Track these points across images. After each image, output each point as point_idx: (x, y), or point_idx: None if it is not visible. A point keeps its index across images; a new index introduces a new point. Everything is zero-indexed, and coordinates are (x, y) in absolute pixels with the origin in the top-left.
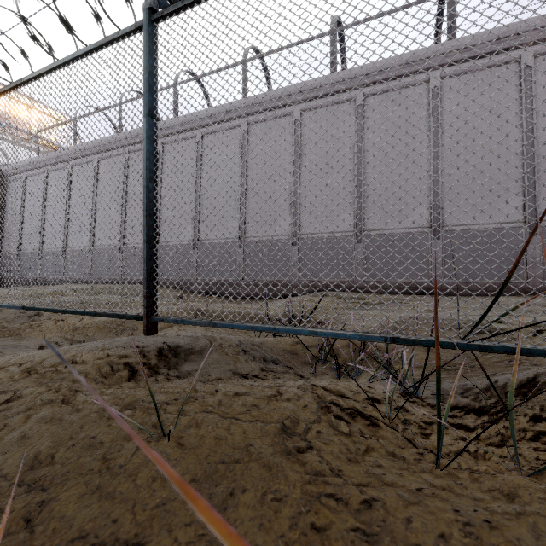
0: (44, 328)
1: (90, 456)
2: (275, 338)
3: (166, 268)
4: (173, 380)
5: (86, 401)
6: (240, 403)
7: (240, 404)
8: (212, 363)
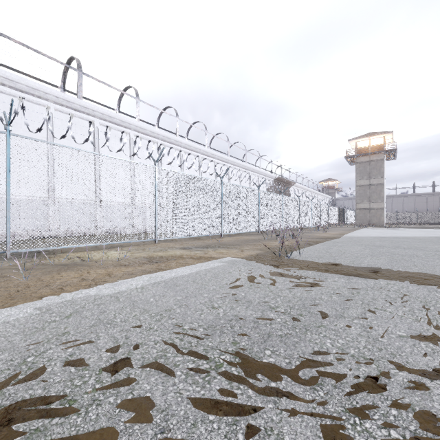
0: None
1: None
2: None
3: None
4: None
5: None
6: None
7: None
8: None
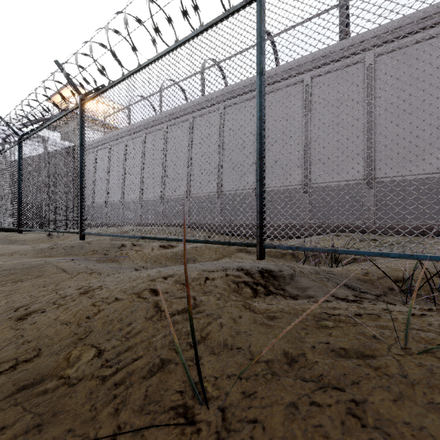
0: (131, 256)
1: (351, 362)
2: (342, 268)
3: (277, 202)
4: (289, 298)
5: (269, 310)
6: (438, 325)
7: (439, 325)
8: (307, 287)
